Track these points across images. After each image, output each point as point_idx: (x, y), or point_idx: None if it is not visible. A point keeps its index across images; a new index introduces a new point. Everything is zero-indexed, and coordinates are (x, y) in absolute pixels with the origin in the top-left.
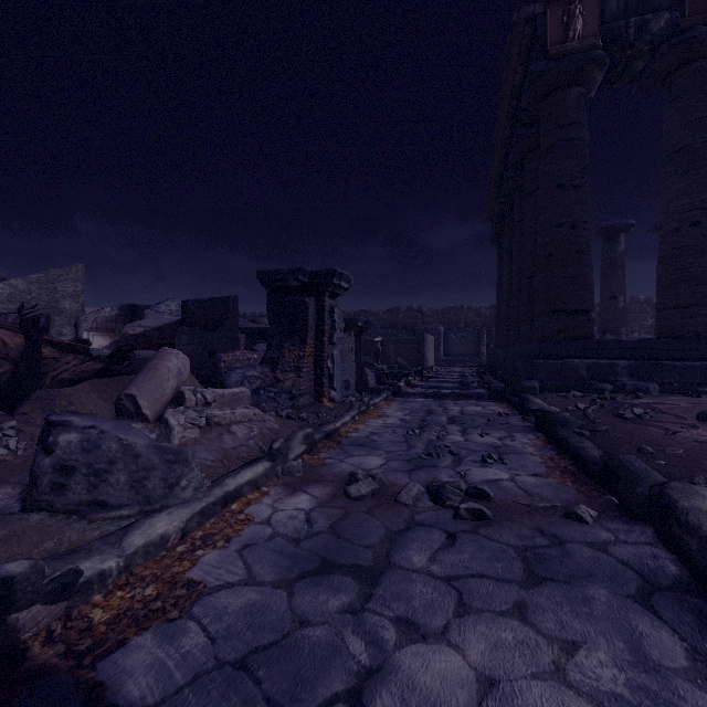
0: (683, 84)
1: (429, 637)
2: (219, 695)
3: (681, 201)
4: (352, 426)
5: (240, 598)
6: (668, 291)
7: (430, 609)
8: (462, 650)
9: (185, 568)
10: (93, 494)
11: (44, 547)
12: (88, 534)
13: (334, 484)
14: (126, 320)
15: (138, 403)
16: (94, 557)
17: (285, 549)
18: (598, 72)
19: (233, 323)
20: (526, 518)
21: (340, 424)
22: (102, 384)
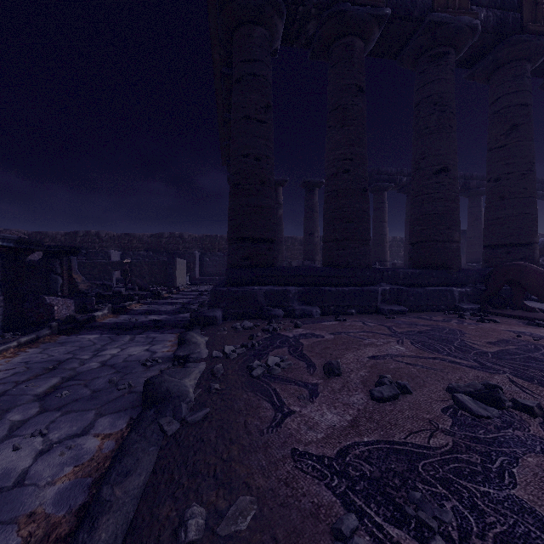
0: (339, 53)
1: None
2: None
3: (338, 151)
4: None
5: None
6: (330, 226)
7: None
8: None
9: None
10: None
11: None
12: None
13: None
14: None
15: None
16: None
17: None
18: (278, 19)
19: None
20: None
21: None
22: None
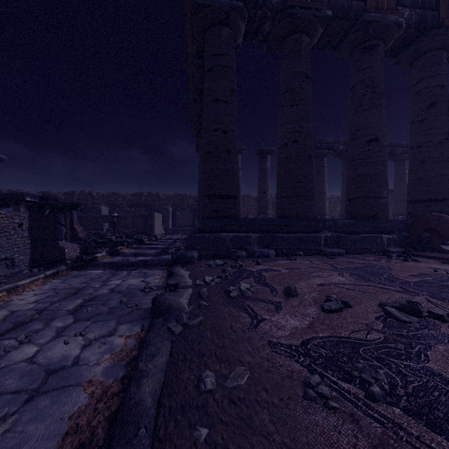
0: (290, 47)
1: None
2: None
3: (288, 125)
4: None
5: None
6: (282, 185)
7: None
8: None
9: None
10: None
11: None
12: None
13: None
14: None
15: None
16: None
17: None
18: (241, 21)
19: None
20: None
21: None
22: None
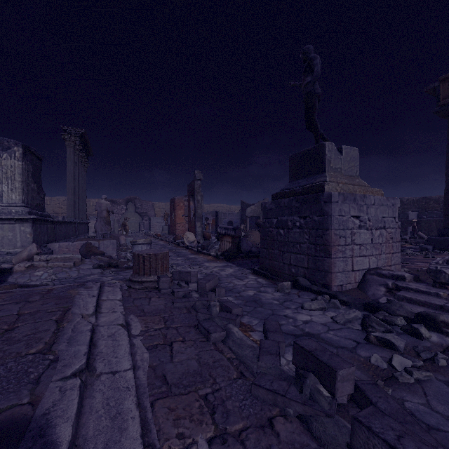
0: None
1: None
2: None
3: None
4: None
5: None
6: None
7: None
8: None
9: None
10: None
11: None
12: None
13: None
14: None
15: None
16: None
17: None
18: None
19: None
20: None
21: None
22: None
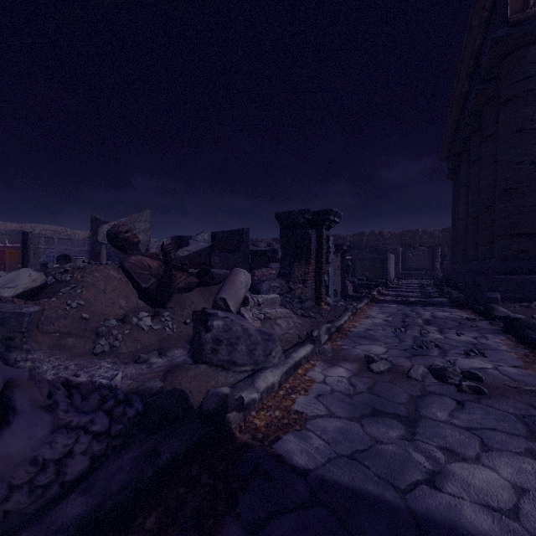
0: None
1: (467, 460)
2: (347, 470)
3: None
4: (350, 324)
5: (330, 423)
6: None
7: (461, 444)
8: (494, 470)
9: (289, 403)
10: (229, 356)
11: (210, 384)
12: (228, 379)
13: (356, 362)
14: (175, 247)
15: (227, 303)
16: (244, 391)
17: (344, 399)
18: None
19: (246, 247)
20: (517, 396)
21: (343, 322)
22: (202, 291)
